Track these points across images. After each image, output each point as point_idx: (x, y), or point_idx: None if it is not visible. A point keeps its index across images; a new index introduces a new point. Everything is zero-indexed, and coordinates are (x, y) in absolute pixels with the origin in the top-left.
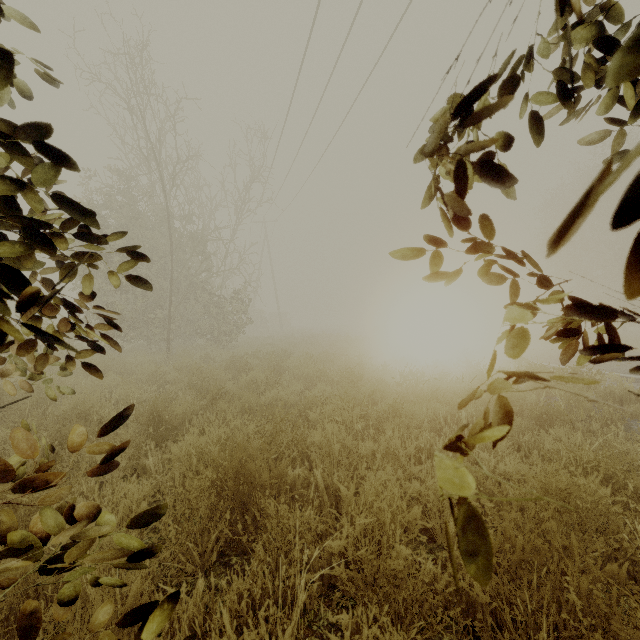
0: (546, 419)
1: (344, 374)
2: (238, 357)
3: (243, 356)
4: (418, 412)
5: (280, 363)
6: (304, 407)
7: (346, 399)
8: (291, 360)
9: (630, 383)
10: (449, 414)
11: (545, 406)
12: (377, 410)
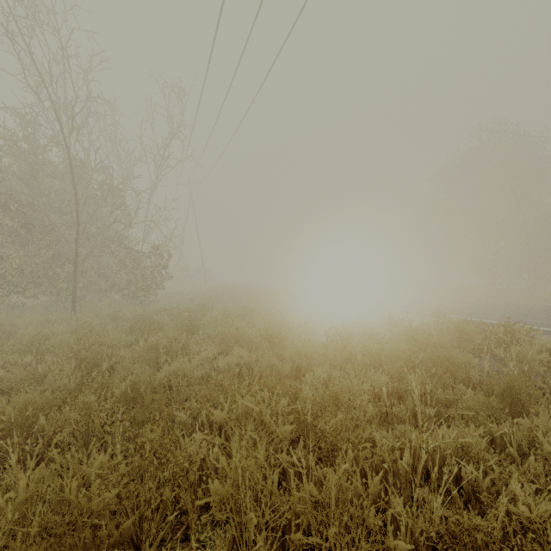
0: (510, 394)
1: (264, 334)
2: (147, 315)
3: (156, 313)
4: (357, 389)
5: (194, 321)
6: (210, 391)
7: (267, 383)
8: (207, 318)
9: (540, 335)
10: (391, 387)
11: (509, 378)
12: (309, 394)
